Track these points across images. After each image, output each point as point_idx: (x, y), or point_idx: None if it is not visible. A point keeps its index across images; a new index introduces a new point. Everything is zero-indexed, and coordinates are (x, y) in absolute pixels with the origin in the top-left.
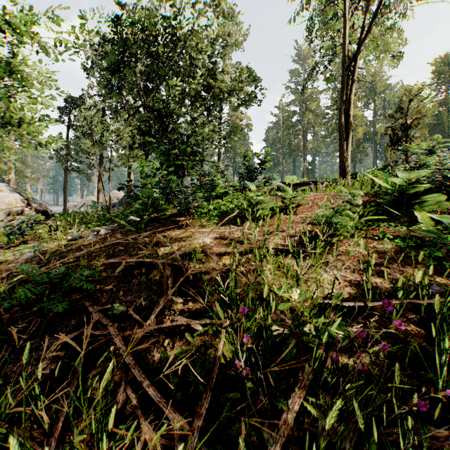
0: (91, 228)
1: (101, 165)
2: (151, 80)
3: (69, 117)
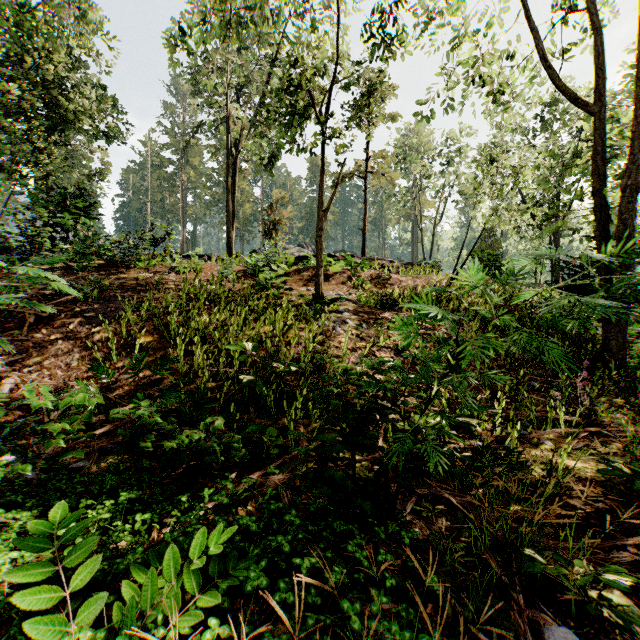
0: None
1: None
2: None
3: None
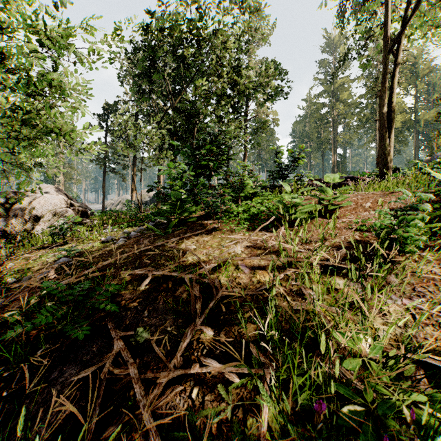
0: (123, 229)
1: (134, 166)
2: (179, 82)
3: (107, 123)
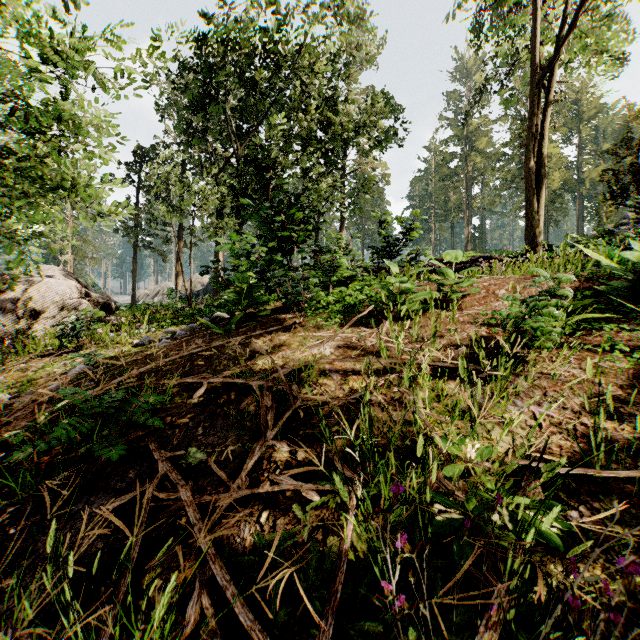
0: (165, 328)
1: (180, 239)
2: (247, 119)
3: (139, 176)
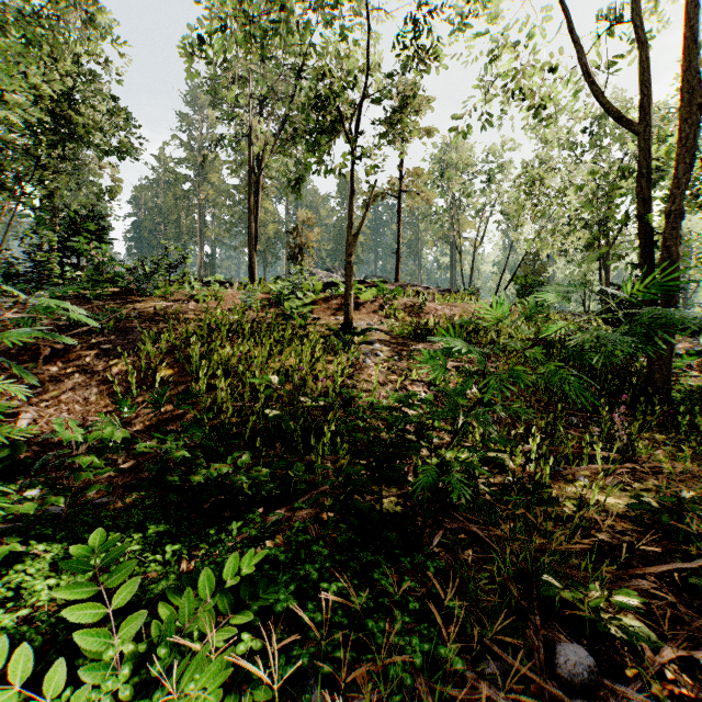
0: None
1: None
2: None
3: None
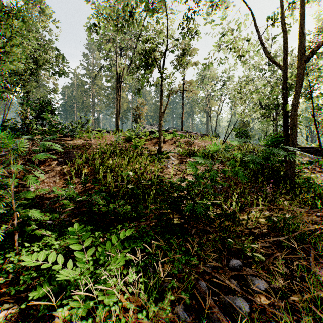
0: None
1: None
2: None
3: None
